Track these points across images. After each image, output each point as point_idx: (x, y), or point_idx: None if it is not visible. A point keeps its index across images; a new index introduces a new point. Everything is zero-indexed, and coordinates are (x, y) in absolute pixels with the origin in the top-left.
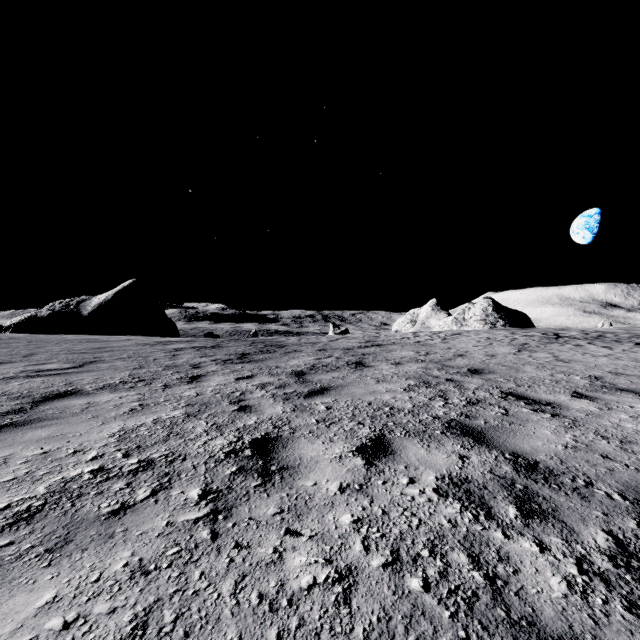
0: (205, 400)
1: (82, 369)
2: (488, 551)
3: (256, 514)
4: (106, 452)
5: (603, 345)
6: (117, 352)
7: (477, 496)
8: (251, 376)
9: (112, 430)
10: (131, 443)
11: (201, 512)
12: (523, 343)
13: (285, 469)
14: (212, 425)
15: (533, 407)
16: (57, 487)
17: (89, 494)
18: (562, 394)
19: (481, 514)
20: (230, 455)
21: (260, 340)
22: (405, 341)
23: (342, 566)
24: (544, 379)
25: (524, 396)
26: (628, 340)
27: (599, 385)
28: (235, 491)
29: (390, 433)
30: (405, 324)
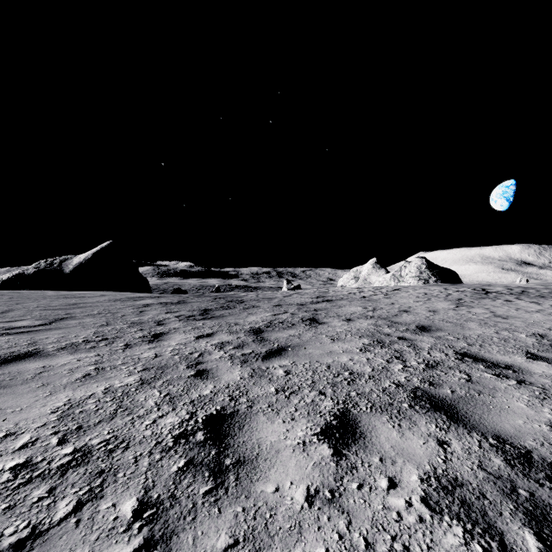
0: (163, 363)
1: (51, 326)
2: None
3: (202, 549)
4: (41, 436)
5: (530, 300)
6: (89, 308)
7: (478, 511)
8: (211, 334)
9: (57, 403)
10: (72, 422)
11: (131, 545)
12: (458, 298)
13: (241, 463)
14: (165, 396)
15: (494, 371)
16: None
17: None
18: (516, 355)
19: (493, 547)
20: (179, 440)
21: (222, 296)
22: (352, 296)
23: None
24: (492, 337)
25: (480, 357)
26: (550, 295)
27: (547, 344)
28: (179, 503)
29: (355, 407)
30: (349, 280)
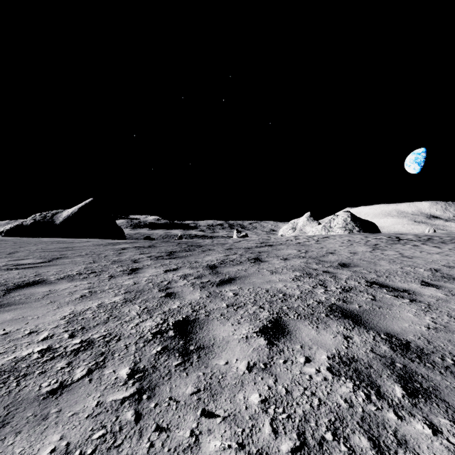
0: (140, 288)
1: (50, 263)
2: (386, 434)
3: (176, 393)
4: (56, 333)
5: (433, 245)
6: (78, 250)
7: (365, 375)
8: (176, 269)
9: (64, 313)
10: (77, 325)
11: (128, 391)
12: (375, 244)
13: (201, 349)
14: (144, 309)
15: (394, 293)
16: (8, 366)
17: (34, 373)
18: (413, 283)
19: (372, 393)
20: (156, 336)
21: (184, 242)
22: (289, 242)
23: (254, 451)
24: (397, 271)
25: (385, 284)
26: (450, 242)
27: (439, 276)
28: (159, 370)
29: (285, 316)
30: (288, 230)
